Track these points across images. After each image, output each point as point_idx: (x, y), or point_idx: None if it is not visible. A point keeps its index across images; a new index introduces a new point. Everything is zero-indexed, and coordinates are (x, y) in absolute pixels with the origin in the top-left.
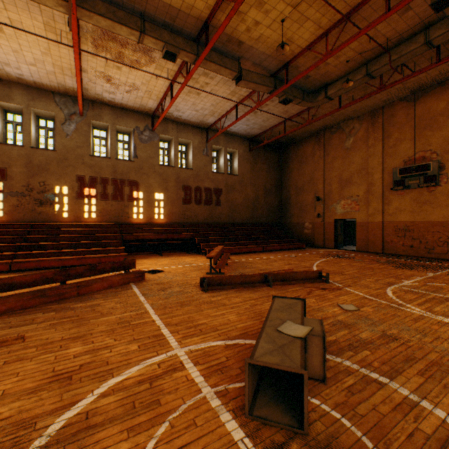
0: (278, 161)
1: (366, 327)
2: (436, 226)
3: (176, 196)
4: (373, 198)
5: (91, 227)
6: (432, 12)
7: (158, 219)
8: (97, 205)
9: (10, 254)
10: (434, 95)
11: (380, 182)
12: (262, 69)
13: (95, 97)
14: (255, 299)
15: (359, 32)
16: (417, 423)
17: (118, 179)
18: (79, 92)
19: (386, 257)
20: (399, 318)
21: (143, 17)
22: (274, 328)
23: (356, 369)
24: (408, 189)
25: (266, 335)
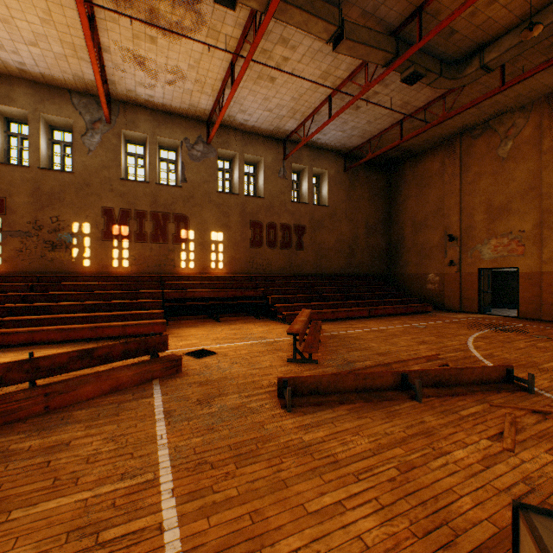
0: (385, 186)
1: None
2: None
3: (241, 237)
4: (552, 233)
5: (121, 280)
6: None
7: (216, 268)
8: (130, 250)
9: None
10: None
11: None
12: (375, 22)
13: (127, 96)
14: (400, 442)
15: None
16: None
17: (159, 212)
18: (98, 82)
19: None
20: None
21: None
22: None
23: None
24: None
25: None
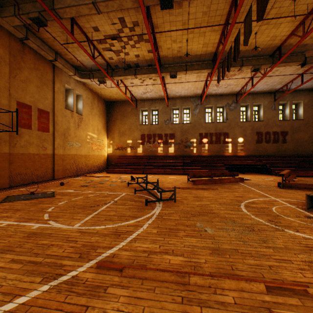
0: None
1: None
2: None
3: (251, 139)
4: None
5: (205, 157)
6: None
7: (240, 153)
8: (207, 147)
9: (182, 168)
10: None
11: None
12: None
13: (207, 94)
14: None
15: None
16: None
17: (217, 132)
18: (204, 96)
19: None
20: None
21: (241, 58)
22: None
23: None
24: None
25: None
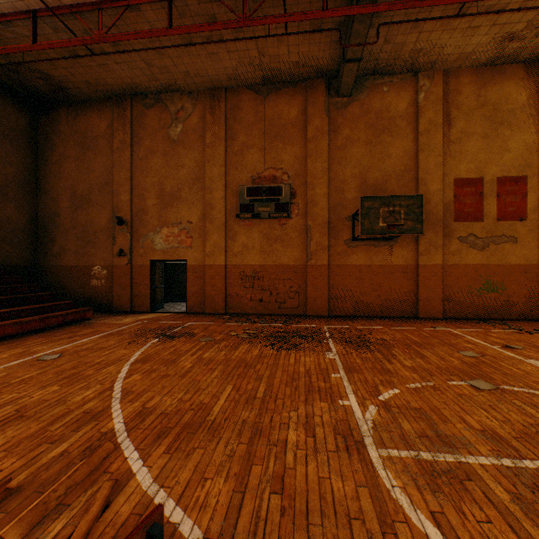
0: (27, 130)
1: None
2: (288, 272)
3: None
4: (214, 227)
5: None
6: None
7: None
8: None
9: None
10: (286, 96)
11: (223, 204)
12: None
13: None
14: None
15: None
16: None
17: None
18: None
19: (237, 321)
20: None
21: None
22: None
23: None
24: (258, 218)
25: None
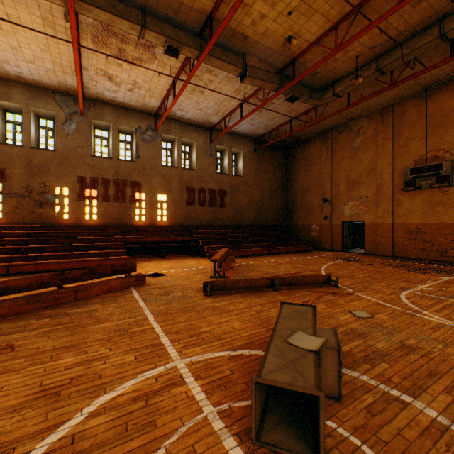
0: (283, 162)
1: (382, 337)
2: (449, 229)
3: (179, 198)
4: (383, 199)
5: (92, 229)
6: (447, 3)
7: (161, 221)
8: (98, 207)
9: (8, 256)
10: (447, 91)
11: (390, 183)
12: (267, 65)
13: (96, 96)
14: (260, 304)
15: (370, 24)
16: (450, 452)
17: (120, 180)
18: (79, 91)
19: (397, 260)
20: (417, 326)
21: (144, 10)
22: (283, 339)
23: (374, 385)
24: (420, 189)
25: (274, 348)
